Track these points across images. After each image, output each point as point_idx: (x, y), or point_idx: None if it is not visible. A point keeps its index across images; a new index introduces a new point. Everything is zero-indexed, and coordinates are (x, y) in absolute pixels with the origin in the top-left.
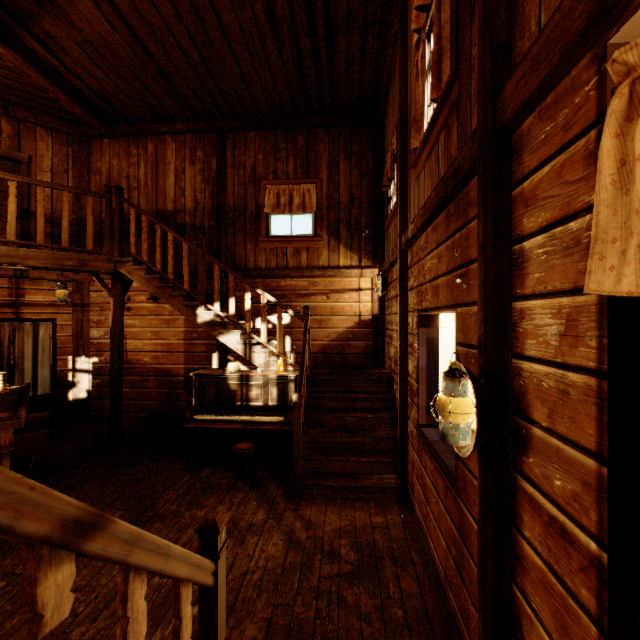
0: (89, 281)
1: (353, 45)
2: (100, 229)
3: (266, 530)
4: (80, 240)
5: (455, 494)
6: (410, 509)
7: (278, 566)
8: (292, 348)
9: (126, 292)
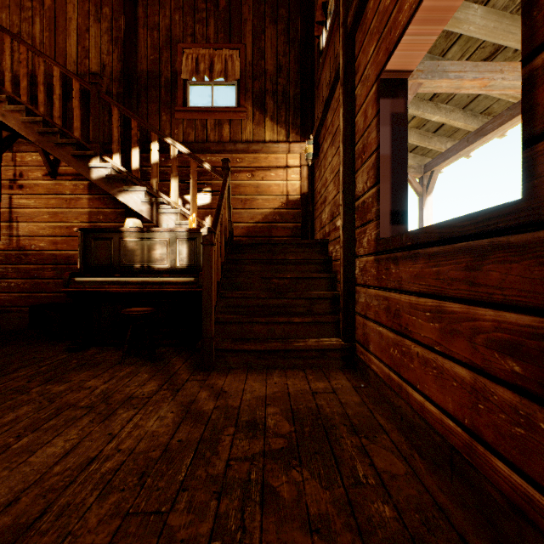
0: None
1: None
2: None
3: (152, 402)
4: None
5: (523, 236)
6: (362, 371)
7: (157, 447)
8: None
9: (5, 148)
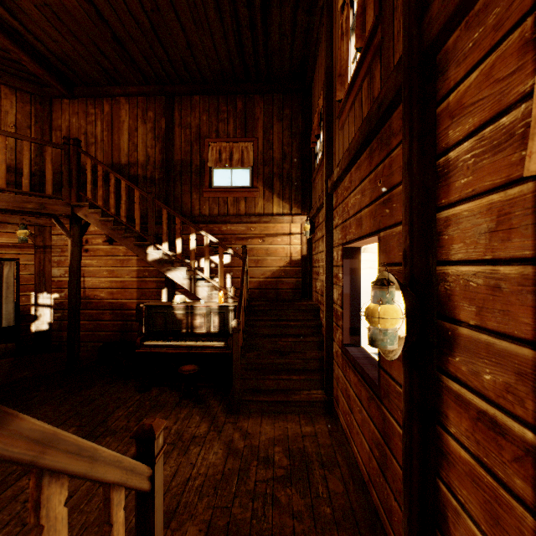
0: (50, 225)
1: (285, 17)
2: (60, 179)
3: (208, 441)
4: (42, 189)
5: (378, 401)
6: (335, 419)
7: (218, 472)
8: (232, 284)
9: (83, 234)
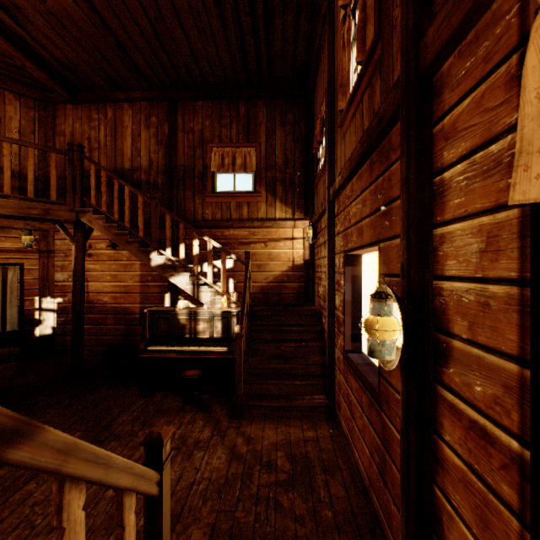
0: (54, 230)
1: (288, 25)
2: (64, 184)
3: (211, 445)
4: (46, 194)
5: (378, 408)
6: (337, 424)
7: (222, 477)
8: (235, 289)
9: (87, 239)
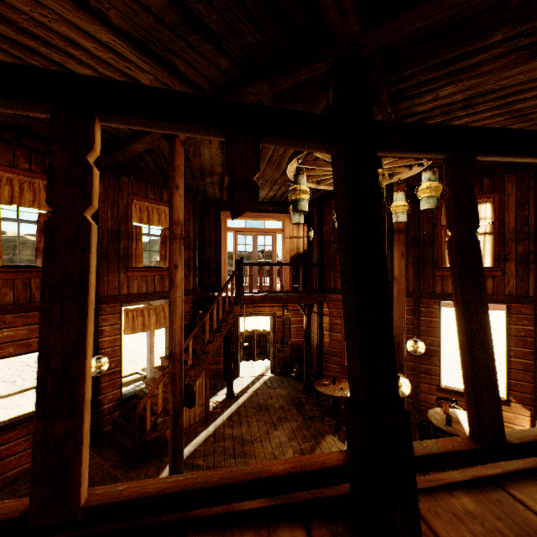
0: None
1: None
2: None
3: None
4: None
5: None
6: None
7: None
8: None
9: None
